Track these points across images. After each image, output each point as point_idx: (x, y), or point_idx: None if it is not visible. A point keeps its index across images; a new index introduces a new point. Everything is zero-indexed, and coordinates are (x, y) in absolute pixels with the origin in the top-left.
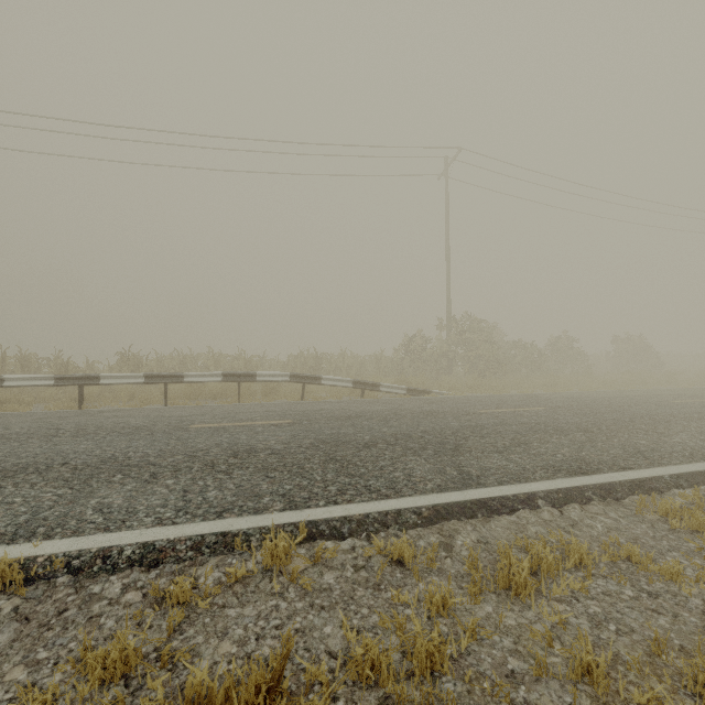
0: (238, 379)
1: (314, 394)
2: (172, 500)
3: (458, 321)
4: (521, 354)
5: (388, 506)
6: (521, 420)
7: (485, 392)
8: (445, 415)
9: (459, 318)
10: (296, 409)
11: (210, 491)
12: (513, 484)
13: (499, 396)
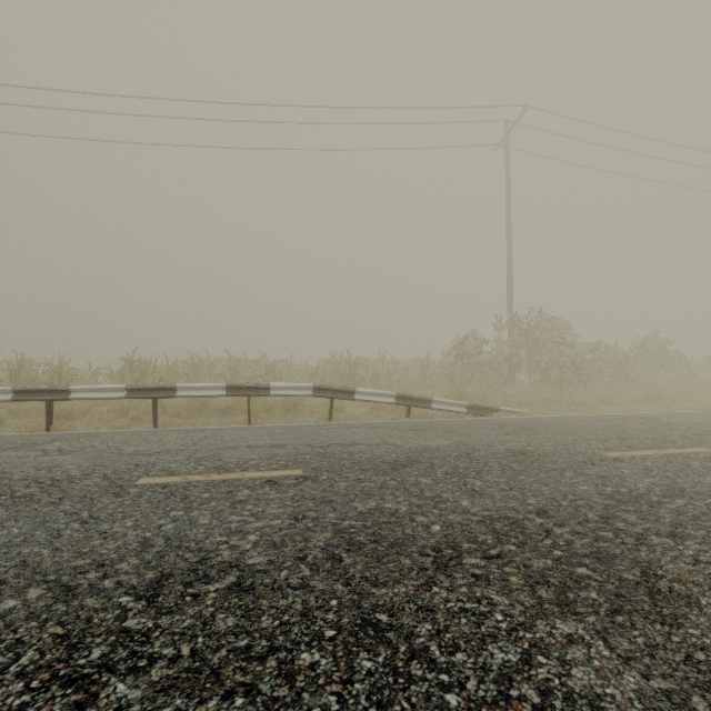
0: (246, 393)
1: (346, 410)
2: None
3: (523, 318)
4: (603, 358)
5: None
6: (704, 480)
7: (568, 409)
8: (555, 464)
9: (525, 315)
10: (317, 441)
11: None
12: None
13: (602, 418)
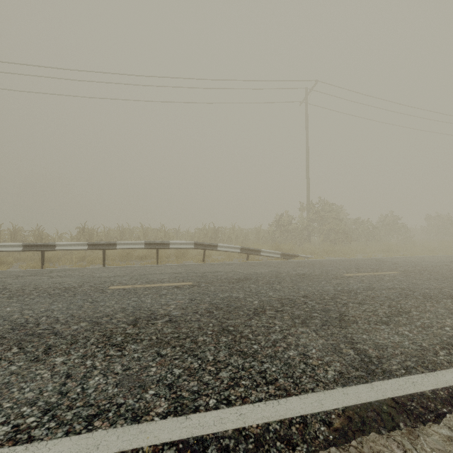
0: (156, 246)
1: (212, 257)
2: (47, 392)
3: (315, 204)
4: (361, 227)
5: (290, 410)
6: (386, 284)
7: (338, 256)
8: (318, 279)
9: (316, 202)
10: (197, 271)
11: (94, 377)
12: (423, 372)
13: (352, 259)
